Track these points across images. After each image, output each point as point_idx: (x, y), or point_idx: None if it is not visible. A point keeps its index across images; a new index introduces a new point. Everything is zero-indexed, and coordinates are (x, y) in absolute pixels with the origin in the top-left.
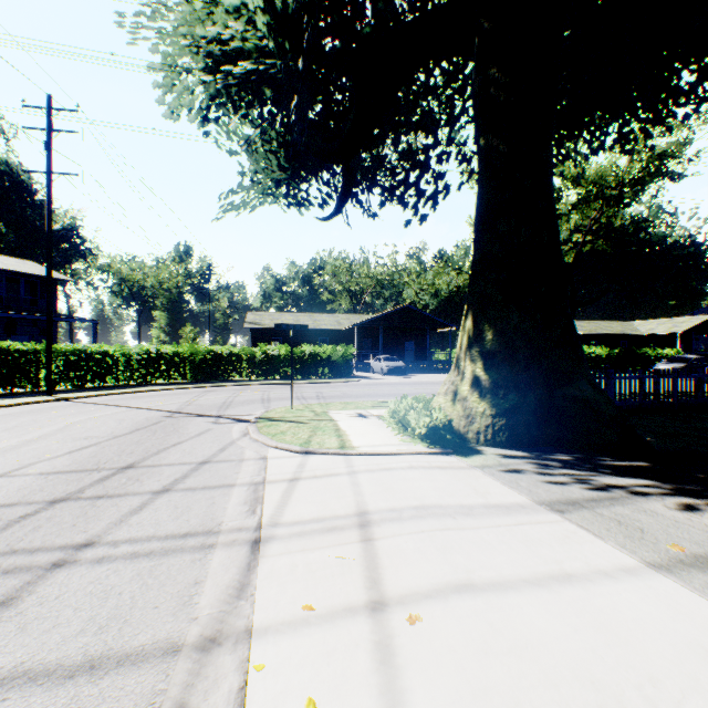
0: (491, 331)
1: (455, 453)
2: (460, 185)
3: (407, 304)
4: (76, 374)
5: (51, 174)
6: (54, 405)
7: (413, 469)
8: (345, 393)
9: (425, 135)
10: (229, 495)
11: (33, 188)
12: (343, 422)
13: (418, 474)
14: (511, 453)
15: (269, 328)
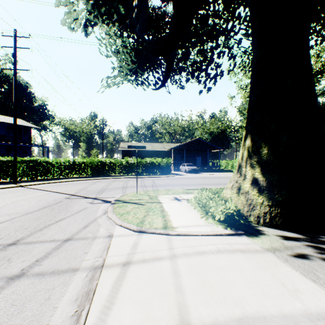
0: (266, 147)
1: (245, 233)
2: (229, 71)
3: (198, 138)
4: (32, 172)
5: (16, 70)
6: (13, 189)
7: (220, 254)
8: (167, 183)
9: (212, 40)
10: (67, 284)
11: (25, 87)
12: (166, 204)
13: (226, 260)
14: (286, 234)
15: (130, 150)
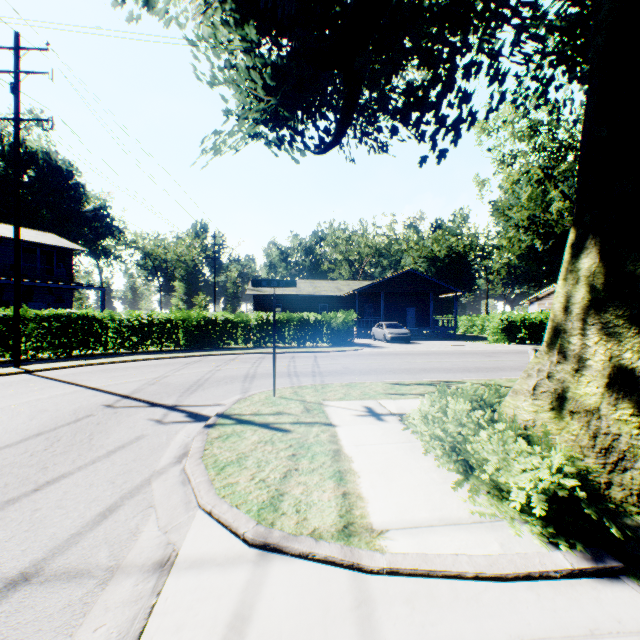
0: None
1: (619, 561)
2: (488, 112)
3: (410, 269)
4: (61, 342)
5: (18, 120)
6: (5, 380)
7: None
8: (346, 366)
9: (453, 29)
10: None
11: (68, 173)
12: (345, 429)
13: None
14: None
15: (270, 294)
